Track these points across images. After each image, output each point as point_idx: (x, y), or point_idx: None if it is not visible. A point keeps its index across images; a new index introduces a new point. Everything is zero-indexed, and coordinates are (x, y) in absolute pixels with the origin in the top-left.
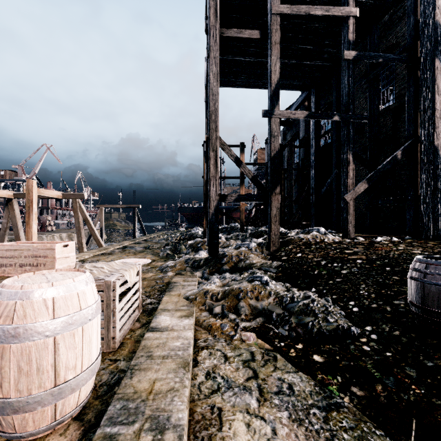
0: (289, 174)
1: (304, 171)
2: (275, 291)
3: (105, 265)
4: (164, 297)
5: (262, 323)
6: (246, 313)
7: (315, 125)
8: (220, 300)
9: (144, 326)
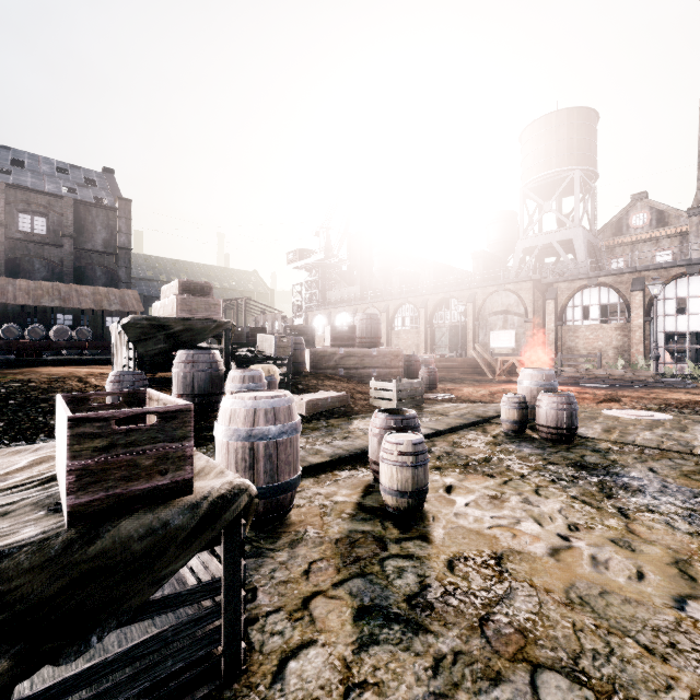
0: None
1: None
2: None
3: (19, 460)
4: None
5: None
6: None
7: None
8: None
9: None
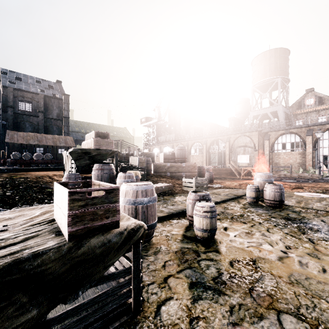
0: None
1: None
2: None
3: (35, 212)
4: None
5: None
6: None
7: None
8: None
9: None
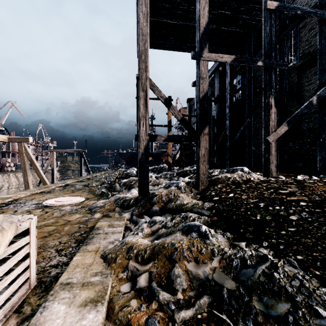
0: (208, 123)
1: (219, 123)
2: (218, 248)
3: None
4: (75, 255)
5: (209, 309)
6: (183, 288)
7: (230, 83)
8: (148, 262)
9: (21, 325)
